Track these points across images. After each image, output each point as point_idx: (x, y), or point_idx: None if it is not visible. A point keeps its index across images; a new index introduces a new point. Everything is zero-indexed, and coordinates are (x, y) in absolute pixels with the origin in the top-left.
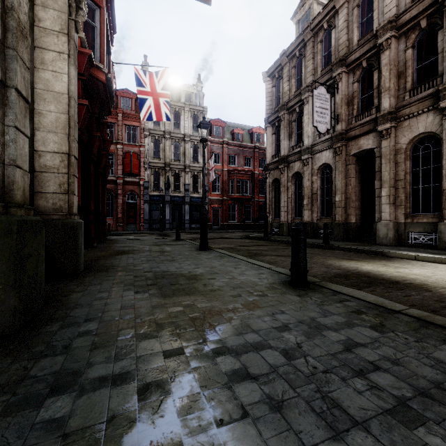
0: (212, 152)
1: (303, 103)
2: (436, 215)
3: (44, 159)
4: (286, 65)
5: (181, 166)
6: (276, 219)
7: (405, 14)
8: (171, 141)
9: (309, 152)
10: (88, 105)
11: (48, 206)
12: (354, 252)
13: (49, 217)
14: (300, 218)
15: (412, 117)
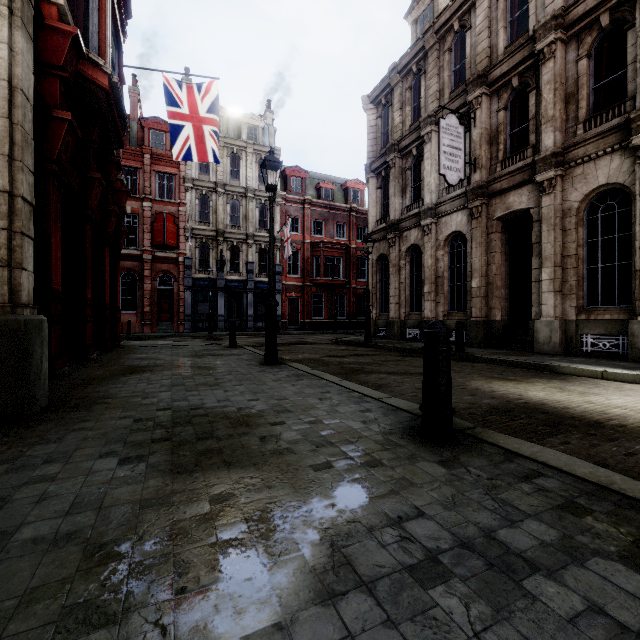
0: (288, 216)
1: (423, 142)
2: (624, 309)
3: None
4: (397, 86)
5: (241, 236)
6: (382, 315)
7: (578, 6)
8: (226, 197)
9: (432, 214)
10: (71, 121)
11: None
12: (504, 366)
13: None
14: (419, 313)
15: (587, 161)
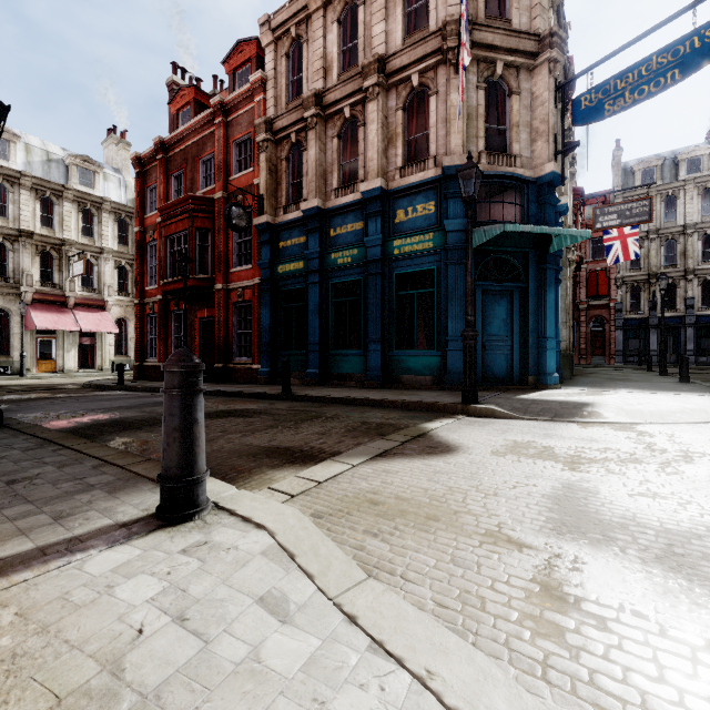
0: None
1: None
2: None
3: None
4: None
5: (678, 273)
6: None
7: None
8: (658, 240)
9: None
10: None
11: None
12: None
13: None
14: None
15: None
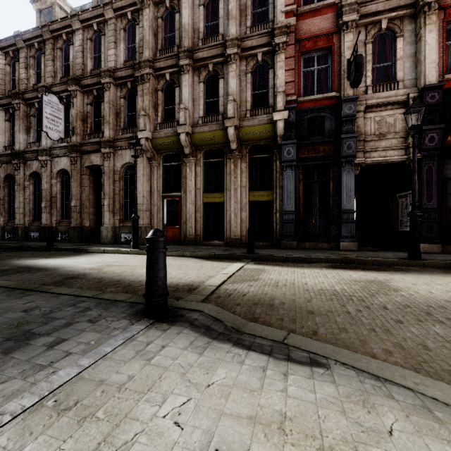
0: None
1: None
2: None
3: None
4: (23, 50)
5: None
6: (10, 222)
7: (119, 72)
8: None
9: (48, 154)
10: None
11: None
12: (68, 251)
13: None
14: (40, 221)
15: (123, 149)
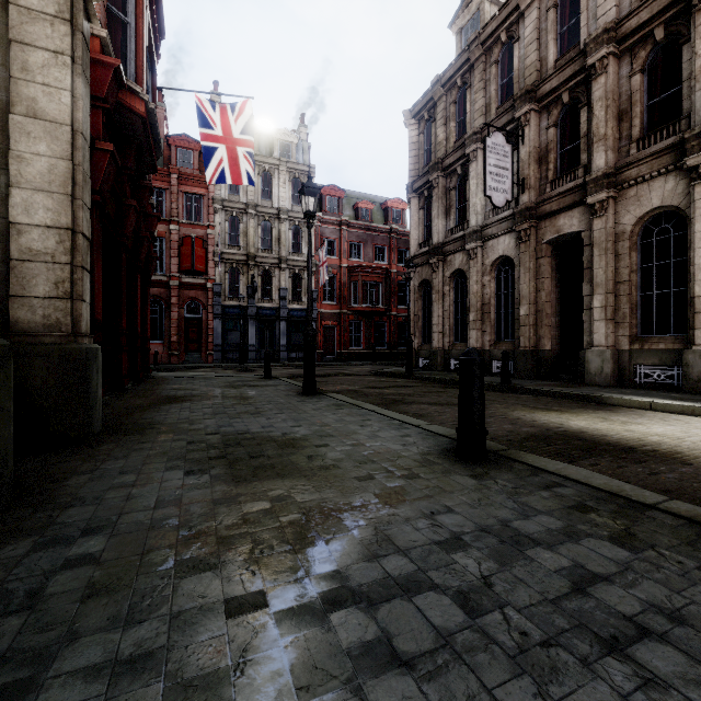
0: (324, 238)
1: (468, 160)
2: (679, 338)
3: (28, 239)
4: (440, 100)
5: (274, 260)
6: (425, 345)
7: (631, 19)
8: (257, 219)
9: (478, 237)
10: (113, 152)
11: (35, 321)
12: (551, 397)
13: (36, 339)
14: (464, 343)
15: (641, 182)
